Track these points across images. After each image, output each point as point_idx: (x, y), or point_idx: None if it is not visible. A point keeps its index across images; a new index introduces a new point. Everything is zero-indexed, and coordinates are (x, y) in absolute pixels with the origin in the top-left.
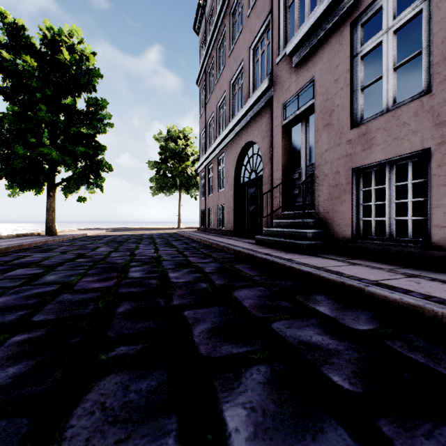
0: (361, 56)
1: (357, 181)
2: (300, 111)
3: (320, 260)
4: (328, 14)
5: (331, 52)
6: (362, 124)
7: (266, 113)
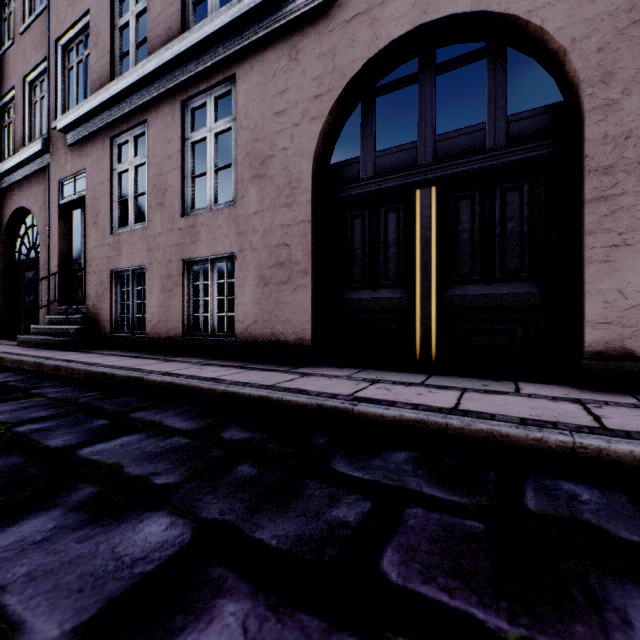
0: (118, 172)
1: (117, 282)
2: (76, 197)
3: (60, 353)
4: (94, 118)
5: (98, 154)
6: (119, 232)
7: (44, 180)
